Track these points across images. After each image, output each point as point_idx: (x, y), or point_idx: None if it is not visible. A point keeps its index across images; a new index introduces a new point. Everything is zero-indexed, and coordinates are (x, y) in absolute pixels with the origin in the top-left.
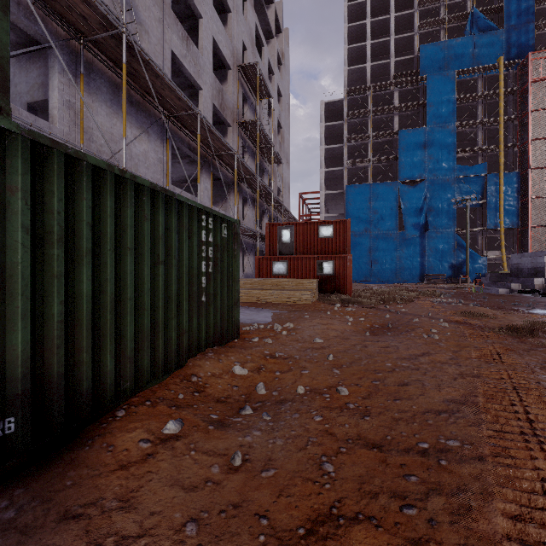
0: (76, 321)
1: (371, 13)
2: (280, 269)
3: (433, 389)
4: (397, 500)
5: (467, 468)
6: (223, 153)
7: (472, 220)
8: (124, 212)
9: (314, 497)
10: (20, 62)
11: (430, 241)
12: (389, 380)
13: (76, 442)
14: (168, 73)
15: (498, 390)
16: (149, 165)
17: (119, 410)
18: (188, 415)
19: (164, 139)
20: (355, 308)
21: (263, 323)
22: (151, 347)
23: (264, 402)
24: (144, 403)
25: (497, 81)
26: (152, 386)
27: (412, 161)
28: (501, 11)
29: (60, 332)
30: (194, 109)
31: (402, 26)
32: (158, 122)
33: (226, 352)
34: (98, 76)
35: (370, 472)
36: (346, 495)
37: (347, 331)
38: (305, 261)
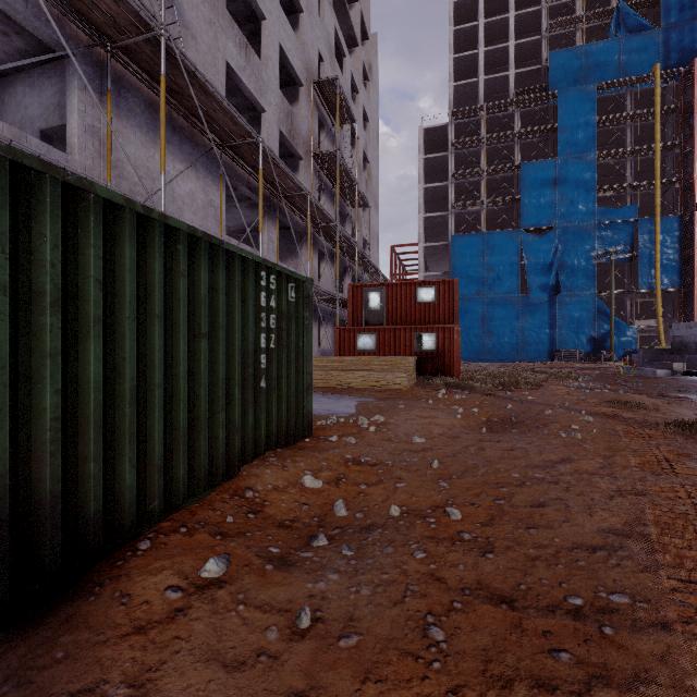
0: (79, 417)
1: (485, 12)
2: (366, 343)
3: (582, 513)
4: (543, 692)
5: (645, 642)
6: (293, 193)
7: (618, 279)
8: (150, 266)
9: (417, 684)
10: (31, 78)
11: (562, 306)
12: (518, 499)
13: (78, 588)
14: (221, 91)
15: (676, 515)
16: (197, 209)
17: (142, 541)
18: (238, 549)
19: (216, 176)
20: (465, 395)
21: (344, 415)
22: (189, 451)
23: (345, 528)
24: (178, 531)
25: (652, 97)
26: (190, 505)
27: (538, 203)
28: (656, 5)
29: (56, 433)
30: (254, 136)
31: (525, 27)
32: (208, 154)
33: (293, 456)
34: (130, 94)
35: (499, 643)
36: (465, 681)
37: (456, 427)
38: (399, 333)
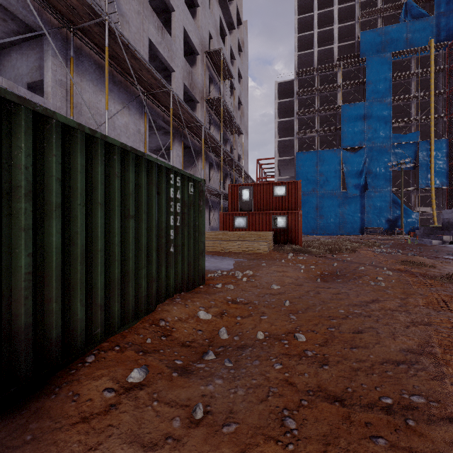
0: (45, 272)
1: (318, 6)
2: (240, 223)
3: (388, 337)
4: None
5: (438, 431)
6: (193, 125)
7: (406, 181)
8: (94, 169)
9: None
10: (21, 49)
11: (369, 199)
12: (344, 327)
13: (44, 389)
14: (146, 57)
15: None
16: (130, 135)
17: (89, 356)
18: (154, 361)
19: (142, 113)
20: (306, 257)
21: (225, 270)
22: (122, 295)
23: (226, 347)
24: (113, 349)
25: (428, 61)
26: (122, 331)
27: (353, 131)
28: (431, 0)
29: (28, 283)
30: (167, 87)
31: (344, 16)
32: (137, 99)
33: (192, 298)
34: (86, 59)
35: (334, 430)
36: None
37: (300, 278)
38: (262, 216)
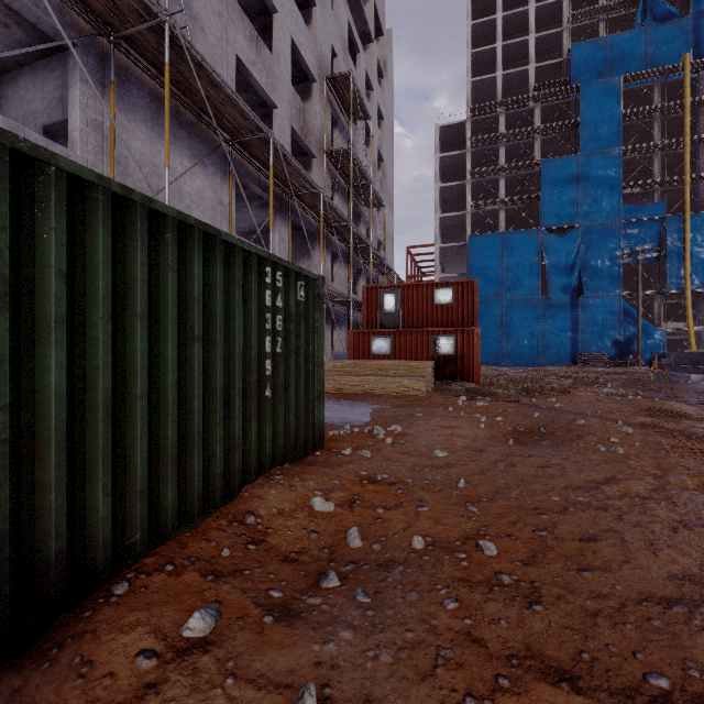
0: (37, 438)
1: (503, 5)
2: (381, 347)
3: (644, 550)
4: None
5: None
6: (306, 192)
7: (644, 280)
8: (130, 257)
9: None
10: (34, 72)
11: (585, 308)
12: (562, 530)
13: (32, 650)
14: (231, 85)
15: None
16: (206, 207)
17: (118, 583)
18: (232, 594)
19: (225, 173)
20: (487, 402)
21: (358, 424)
22: (180, 472)
23: (360, 563)
24: (163, 569)
25: (681, 88)
26: (181, 534)
27: (560, 201)
28: None
29: (2, 460)
30: (264, 131)
31: (545, 19)
32: (217, 150)
33: (302, 474)
34: (135, 87)
35: None
36: None
37: (481, 438)
38: (416, 336)
